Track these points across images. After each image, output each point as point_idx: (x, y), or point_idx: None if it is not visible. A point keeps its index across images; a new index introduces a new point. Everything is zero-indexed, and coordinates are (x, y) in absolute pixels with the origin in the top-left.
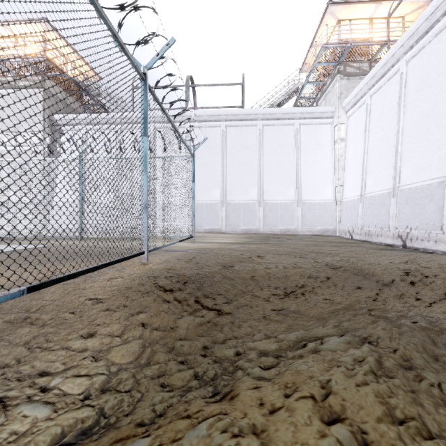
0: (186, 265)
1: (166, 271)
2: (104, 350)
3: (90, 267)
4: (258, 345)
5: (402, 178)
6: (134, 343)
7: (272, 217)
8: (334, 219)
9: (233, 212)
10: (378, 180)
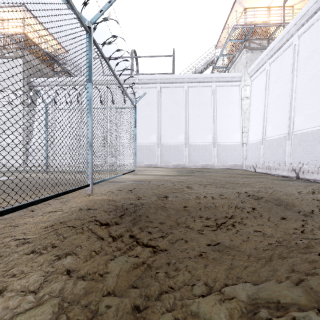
0: (126, 196)
1: (106, 203)
2: None
3: (22, 204)
4: (201, 310)
5: (295, 125)
6: (47, 305)
7: (195, 155)
8: (242, 156)
9: (166, 152)
10: (276, 127)
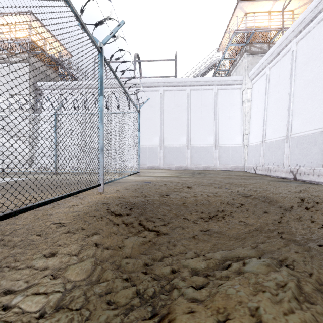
0: (133, 194)
1: (117, 199)
2: (62, 269)
3: (55, 198)
4: (189, 264)
5: (293, 128)
6: (87, 261)
7: (197, 157)
8: (243, 158)
9: (168, 154)
10: (275, 130)
